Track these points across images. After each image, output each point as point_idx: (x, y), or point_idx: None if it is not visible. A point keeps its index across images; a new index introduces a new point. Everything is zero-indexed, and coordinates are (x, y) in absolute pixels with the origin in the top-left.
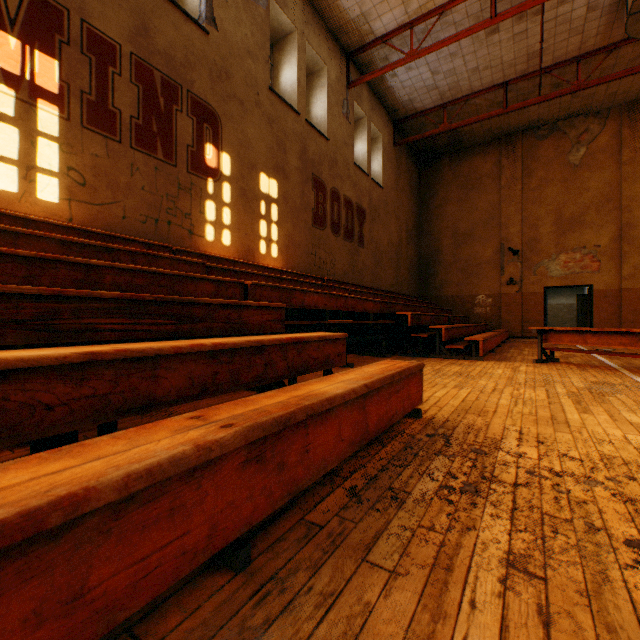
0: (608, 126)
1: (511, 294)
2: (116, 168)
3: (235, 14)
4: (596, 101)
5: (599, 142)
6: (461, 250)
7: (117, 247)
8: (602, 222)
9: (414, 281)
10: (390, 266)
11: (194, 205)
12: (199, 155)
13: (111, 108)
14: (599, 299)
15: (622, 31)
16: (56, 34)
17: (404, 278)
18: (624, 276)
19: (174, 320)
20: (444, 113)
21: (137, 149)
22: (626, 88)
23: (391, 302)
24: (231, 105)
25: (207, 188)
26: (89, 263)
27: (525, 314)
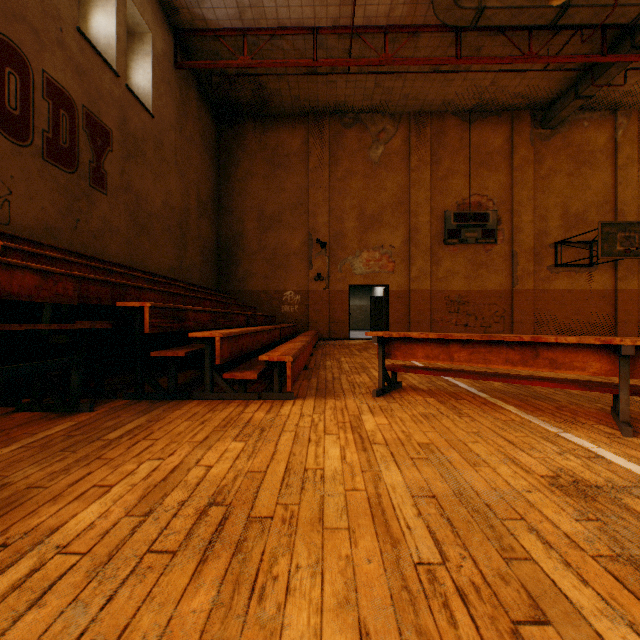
0: (401, 131)
1: (320, 291)
2: None
3: None
4: (393, 100)
5: (394, 144)
6: (268, 236)
7: None
8: (396, 224)
9: (211, 269)
10: (169, 240)
11: None
12: None
13: None
14: (394, 299)
15: (425, 12)
16: None
17: (195, 262)
18: (413, 278)
19: None
20: (245, 42)
21: None
22: (417, 94)
23: (127, 284)
24: None
25: None
26: None
27: (333, 314)
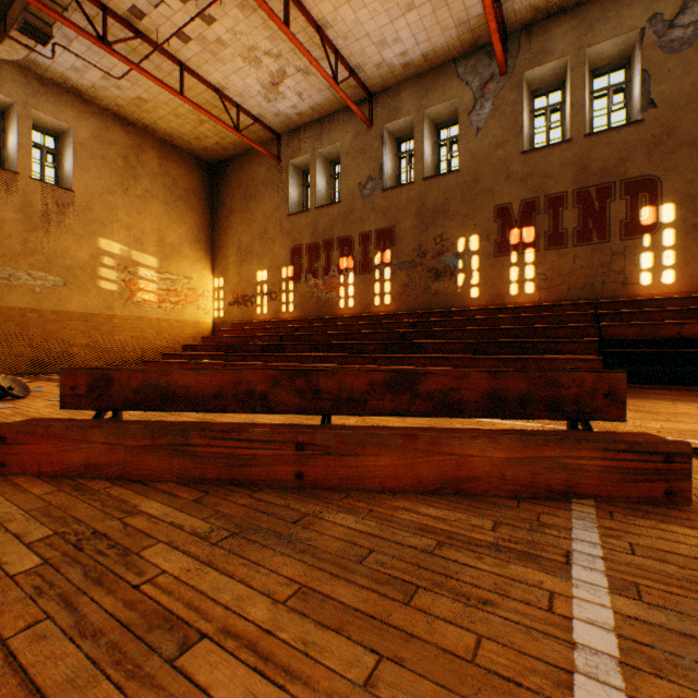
0: None
1: None
2: (563, 263)
3: (680, 70)
4: None
5: None
6: None
7: (535, 315)
8: None
9: None
10: None
11: (626, 262)
12: (632, 222)
13: (560, 231)
14: None
15: None
16: (532, 214)
17: None
18: None
19: (516, 349)
20: None
21: (577, 245)
22: None
23: None
24: (674, 157)
25: (641, 244)
26: (505, 328)
27: None
